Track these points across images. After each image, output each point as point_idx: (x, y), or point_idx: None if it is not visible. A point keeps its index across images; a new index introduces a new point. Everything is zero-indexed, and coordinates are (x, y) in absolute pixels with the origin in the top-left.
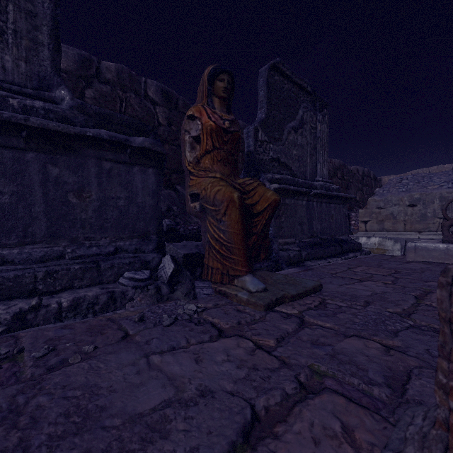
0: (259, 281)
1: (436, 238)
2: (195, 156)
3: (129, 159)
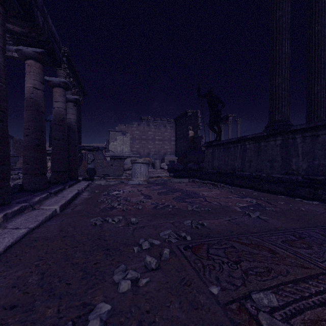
0: None
1: None
2: None
3: None
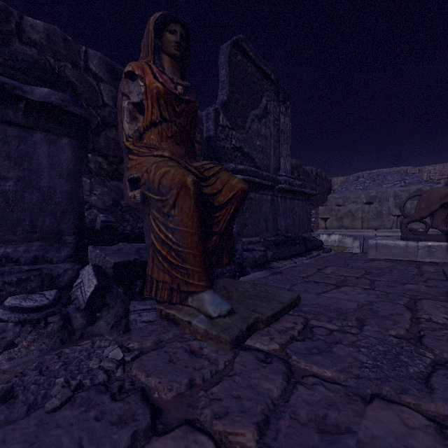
0: (222, 299)
1: (391, 235)
2: (136, 129)
3: (25, 120)
